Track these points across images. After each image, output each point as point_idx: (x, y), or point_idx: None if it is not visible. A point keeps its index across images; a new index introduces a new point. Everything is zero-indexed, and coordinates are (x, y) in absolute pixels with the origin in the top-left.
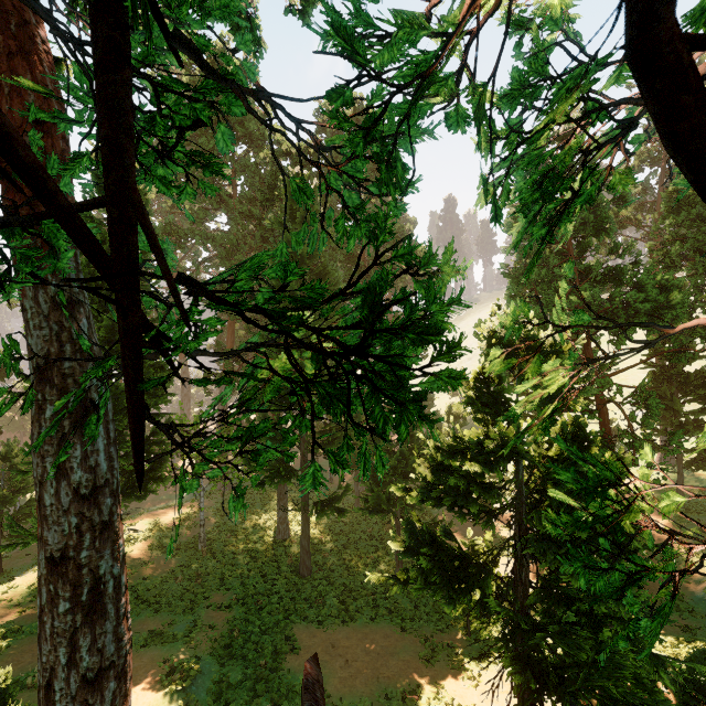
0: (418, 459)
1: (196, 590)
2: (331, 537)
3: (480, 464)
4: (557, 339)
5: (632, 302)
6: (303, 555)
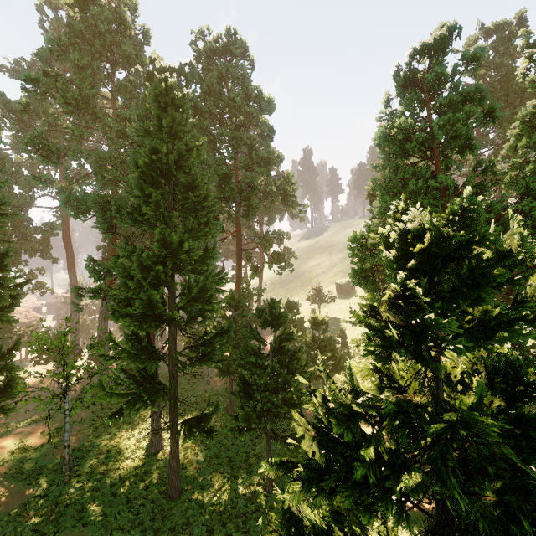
0: (298, 412)
1: (47, 530)
2: (204, 445)
3: (422, 472)
4: (523, 243)
5: (527, 211)
6: (172, 476)
